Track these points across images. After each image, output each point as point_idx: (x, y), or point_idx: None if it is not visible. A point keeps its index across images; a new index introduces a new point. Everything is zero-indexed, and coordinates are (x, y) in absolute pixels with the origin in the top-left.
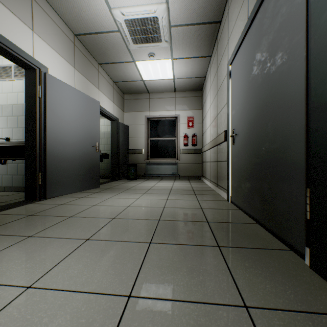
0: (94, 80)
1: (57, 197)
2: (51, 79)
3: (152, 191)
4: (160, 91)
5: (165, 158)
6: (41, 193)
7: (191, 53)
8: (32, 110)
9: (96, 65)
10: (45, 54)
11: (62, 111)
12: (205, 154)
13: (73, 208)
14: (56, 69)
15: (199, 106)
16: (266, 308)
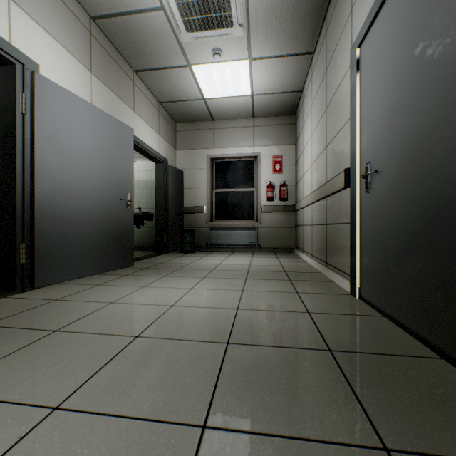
0: (126, 96)
1: (56, 285)
2: (45, 84)
3: (216, 274)
4: (231, 116)
5: (239, 219)
6: (26, 279)
7: (282, 48)
8: (10, 135)
9: (130, 73)
10: (34, 41)
11: (65, 140)
12: (302, 213)
13: (71, 310)
14: (56, 69)
15: (291, 139)
16: None
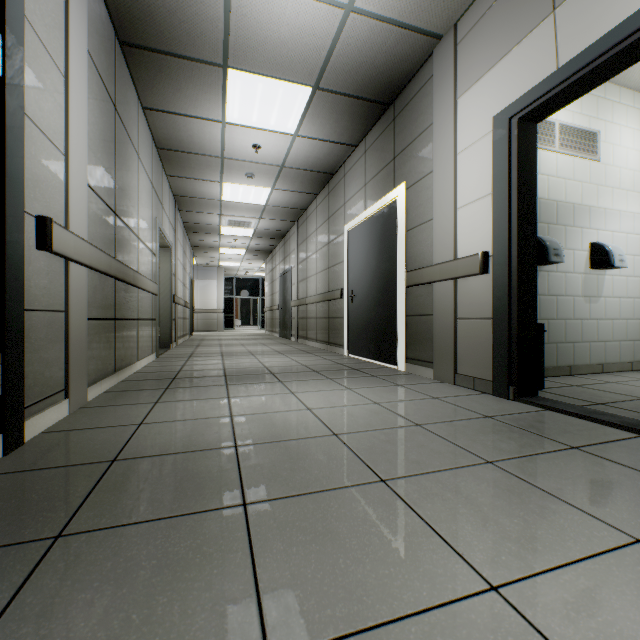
0: None
1: None
2: None
3: None
4: None
5: None
6: None
7: None
8: None
9: None
10: None
11: None
12: None
13: (604, 491)
14: None
15: None
16: (125, 425)
